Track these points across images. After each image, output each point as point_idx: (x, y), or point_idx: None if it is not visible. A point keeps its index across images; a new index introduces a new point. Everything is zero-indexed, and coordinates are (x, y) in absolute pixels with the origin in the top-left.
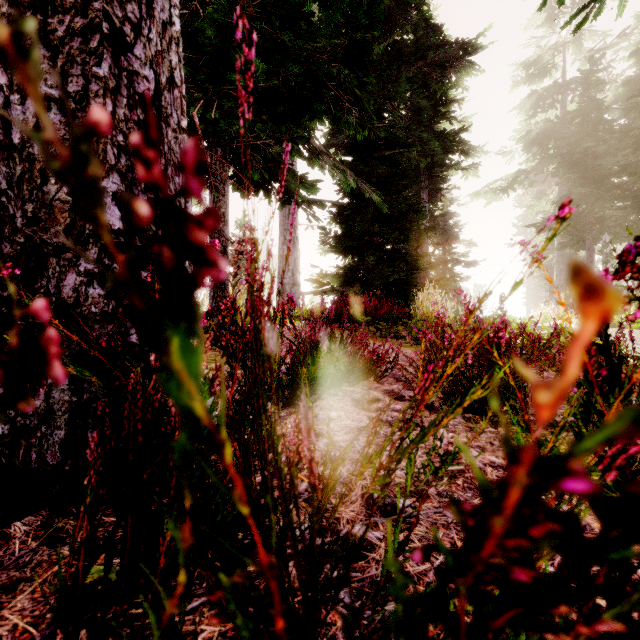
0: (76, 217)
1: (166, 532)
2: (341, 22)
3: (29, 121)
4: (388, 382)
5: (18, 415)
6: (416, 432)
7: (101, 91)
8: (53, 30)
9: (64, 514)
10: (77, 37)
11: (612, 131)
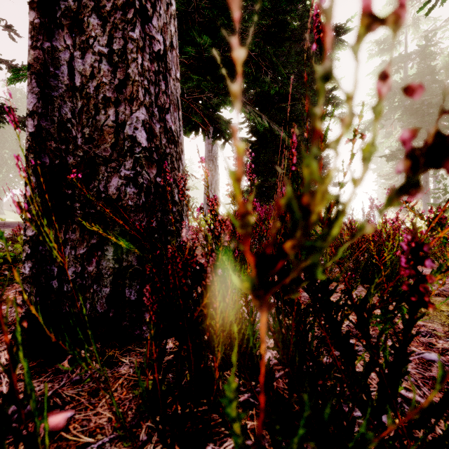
0: (118, 137)
1: (217, 353)
2: (268, 8)
3: (87, 70)
4: None
5: (77, 277)
6: (334, 296)
7: (135, 49)
8: (103, 6)
9: (111, 346)
10: (119, 11)
11: (442, 88)
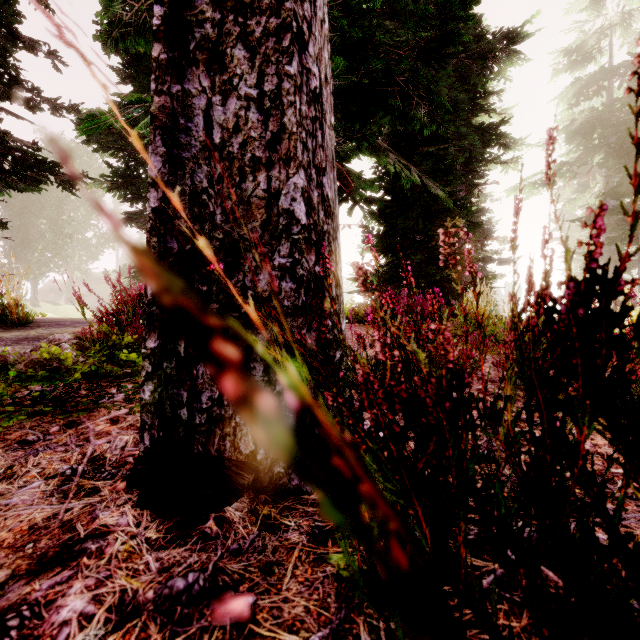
0: (271, 213)
1: (459, 523)
2: (432, 14)
3: (229, 121)
4: (475, 381)
5: (214, 405)
6: None
7: (292, 89)
8: (251, 32)
9: (262, 502)
10: (271, 37)
11: None
